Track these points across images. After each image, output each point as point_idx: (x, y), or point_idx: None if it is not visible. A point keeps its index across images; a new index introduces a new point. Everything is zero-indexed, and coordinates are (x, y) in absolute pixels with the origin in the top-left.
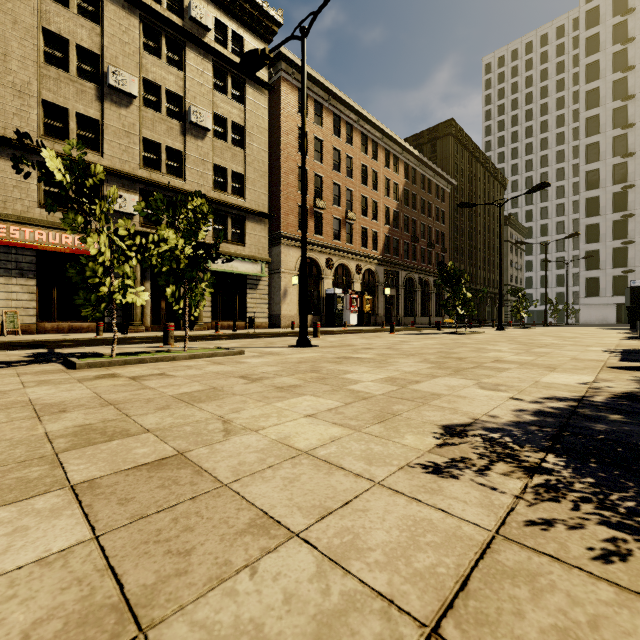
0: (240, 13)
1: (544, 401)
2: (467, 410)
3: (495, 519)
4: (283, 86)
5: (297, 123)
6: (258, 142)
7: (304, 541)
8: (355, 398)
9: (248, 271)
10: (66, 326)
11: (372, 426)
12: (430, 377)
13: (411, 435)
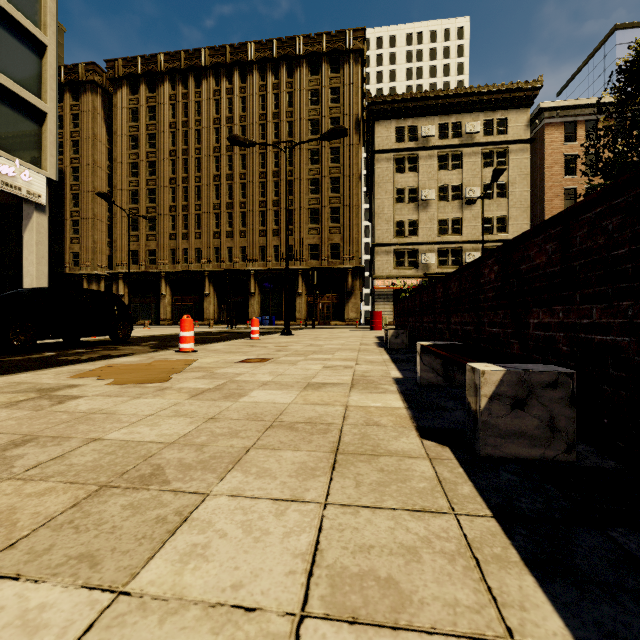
0: (503, 103)
1: None
2: None
3: None
4: (546, 130)
5: (563, 153)
6: (520, 187)
7: None
8: None
9: None
10: None
11: None
12: None
13: None
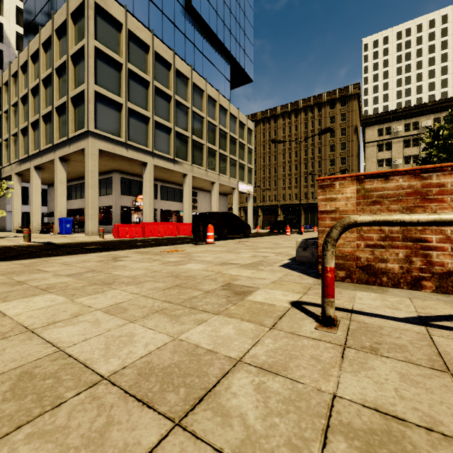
0: (447, 108)
1: None
2: None
3: None
4: None
5: None
6: None
7: None
8: None
9: None
10: None
11: None
12: None
13: None
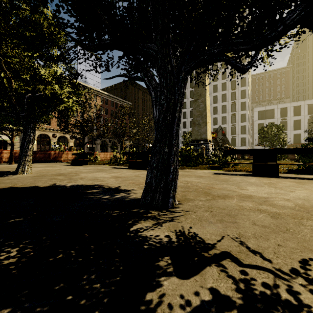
0: None
1: None
2: None
3: None
4: None
5: None
6: None
7: None
8: None
9: (8, 139)
10: None
11: None
12: None
13: None
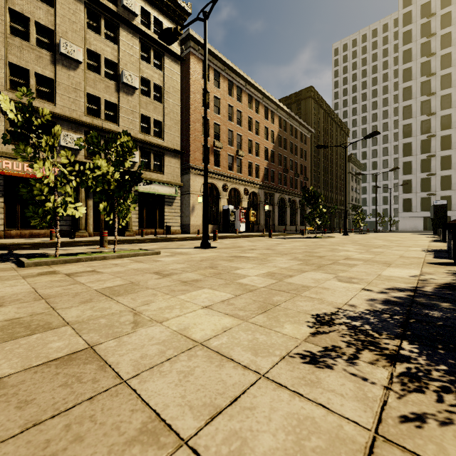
0: (160, 4)
1: (388, 291)
2: (331, 300)
3: (372, 415)
4: (191, 58)
5: (202, 86)
6: (173, 99)
7: (192, 451)
8: (243, 290)
9: (166, 192)
10: (27, 233)
11: (257, 316)
12: (300, 272)
13: (289, 324)
